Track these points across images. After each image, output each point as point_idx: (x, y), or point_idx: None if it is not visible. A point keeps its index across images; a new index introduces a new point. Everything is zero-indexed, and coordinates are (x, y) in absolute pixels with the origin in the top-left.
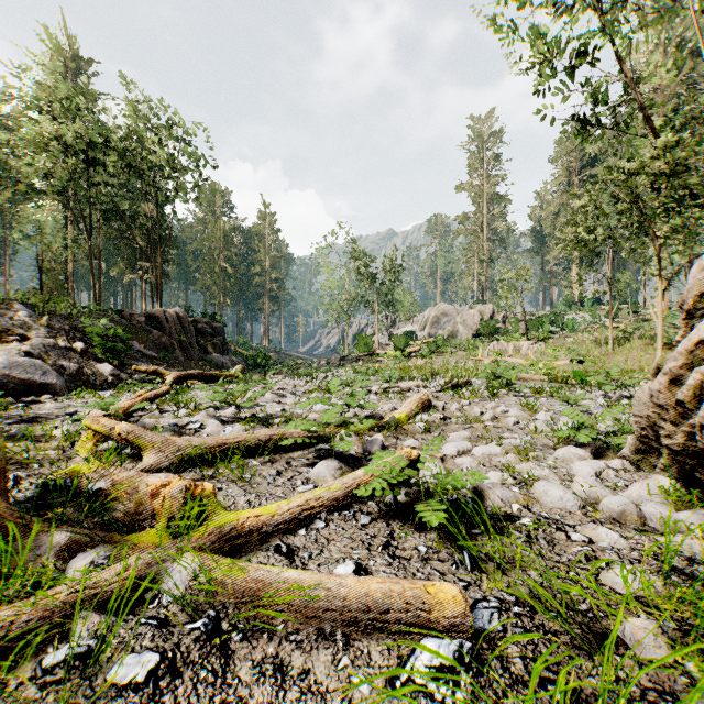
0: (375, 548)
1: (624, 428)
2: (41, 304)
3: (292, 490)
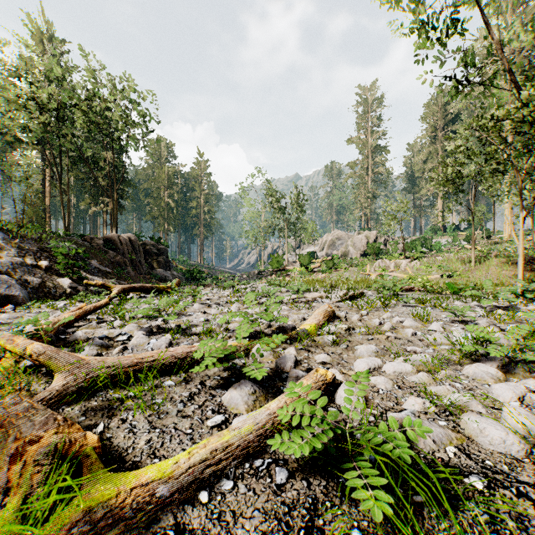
0: (295, 533)
1: (530, 345)
2: (15, 229)
3: (200, 423)
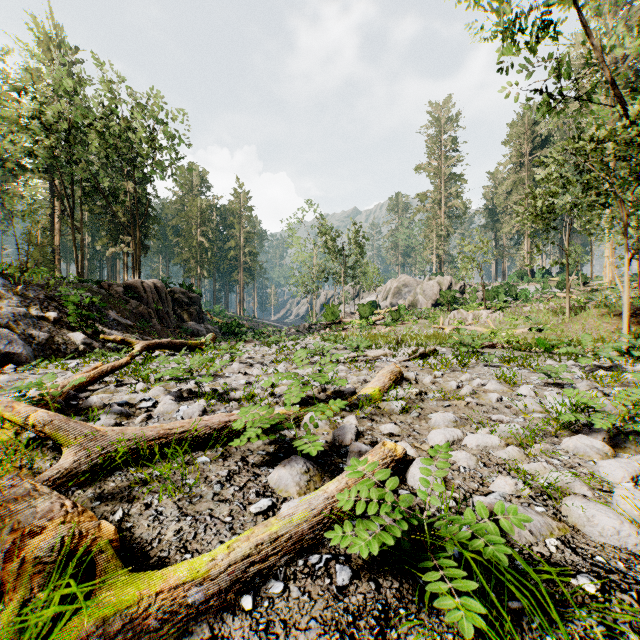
0: None
1: None
2: (17, 274)
3: (242, 509)
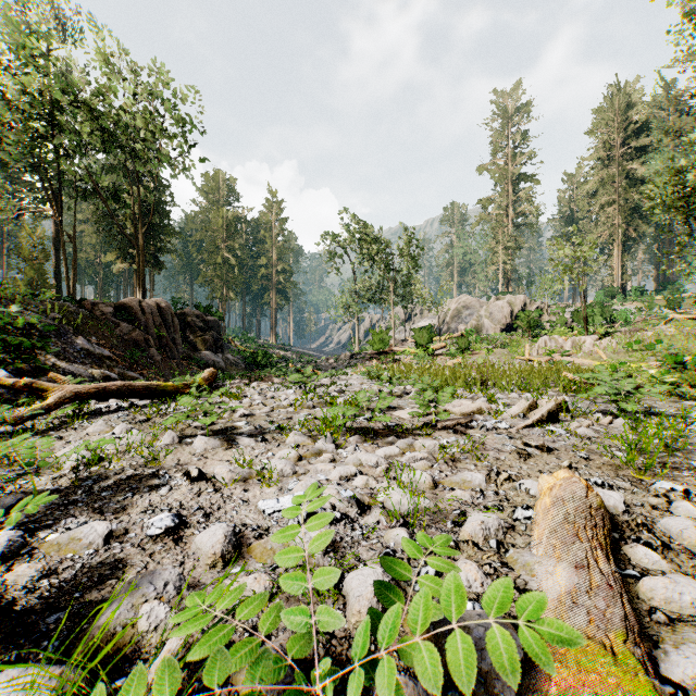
0: None
1: None
2: None
3: None
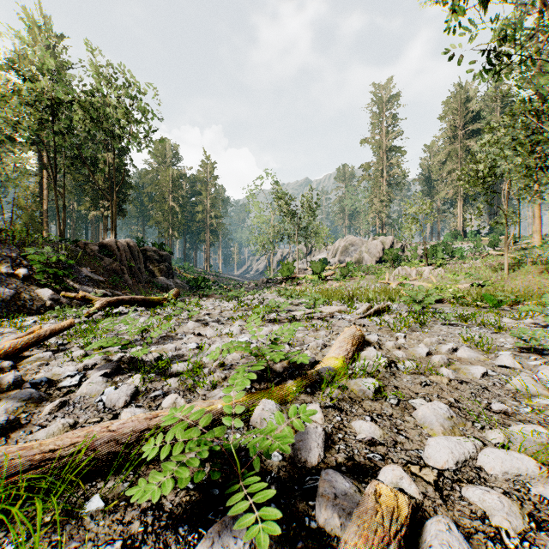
0: None
1: None
2: None
3: None
